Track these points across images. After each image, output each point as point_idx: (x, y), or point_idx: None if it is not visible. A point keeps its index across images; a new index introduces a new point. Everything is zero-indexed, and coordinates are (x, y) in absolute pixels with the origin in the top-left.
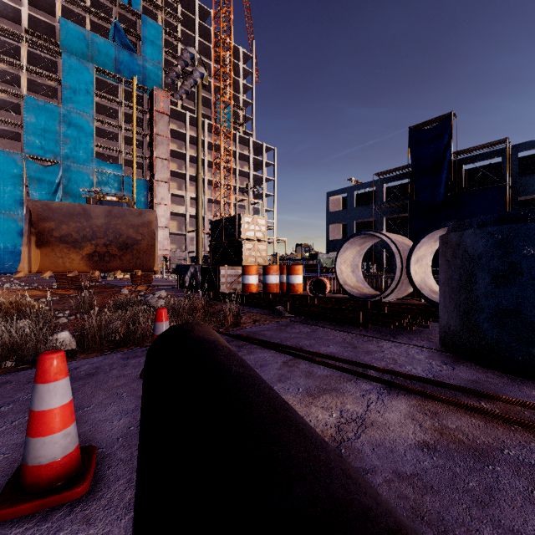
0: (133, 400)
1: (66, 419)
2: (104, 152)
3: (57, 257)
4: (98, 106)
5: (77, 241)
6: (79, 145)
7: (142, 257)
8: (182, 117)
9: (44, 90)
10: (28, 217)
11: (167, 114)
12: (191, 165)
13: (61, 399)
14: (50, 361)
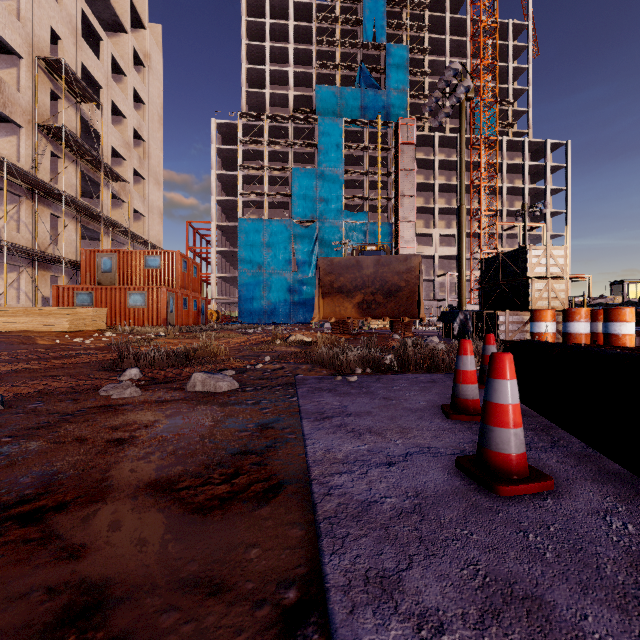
0: (481, 396)
1: (475, 379)
2: (351, 202)
3: (335, 306)
4: (345, 158)
5: (350, 291)
6: (331, 200)
7: (405, 304)
8: (430, 141)
9: (304, 158)
10: (318, 273)
11: (413, 144)
12: (440, 195)
13: (473, 366)
14: (467, 344)
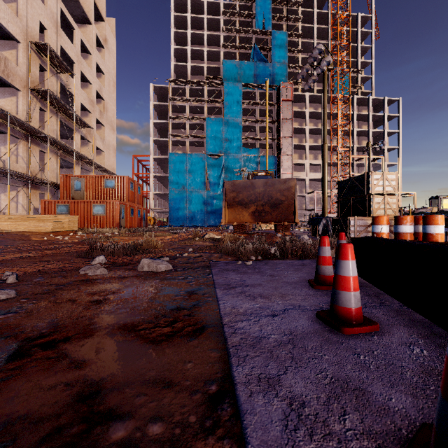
0: None
1: (331, 262)
2: (247, 142)
3: (236, 214)
4: (243, 111)
5: (246, 203)
6: (233, 140)
7: (285, 213)
8: (302, 98)
9: (215, 111)
10: (224, 191)
11: (291, 101)
12: (309, 136)
13: (329, 254)
14: (325, 239)
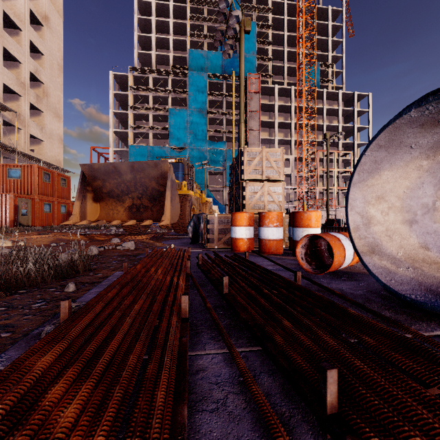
0: None
1: None
2: (214, 135)
3: (109, 210)
4: (210, 102)
5: (119, 195)
6: (198, 133)
7: None
8: (272, 91)
9: (180, 102)
10: (81, 178)
11: (258, 92)
12: (280, 130)
13: None
14: None
